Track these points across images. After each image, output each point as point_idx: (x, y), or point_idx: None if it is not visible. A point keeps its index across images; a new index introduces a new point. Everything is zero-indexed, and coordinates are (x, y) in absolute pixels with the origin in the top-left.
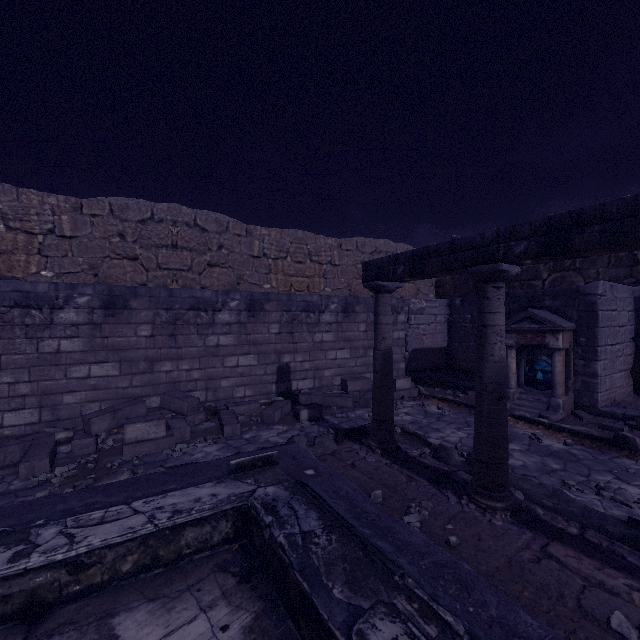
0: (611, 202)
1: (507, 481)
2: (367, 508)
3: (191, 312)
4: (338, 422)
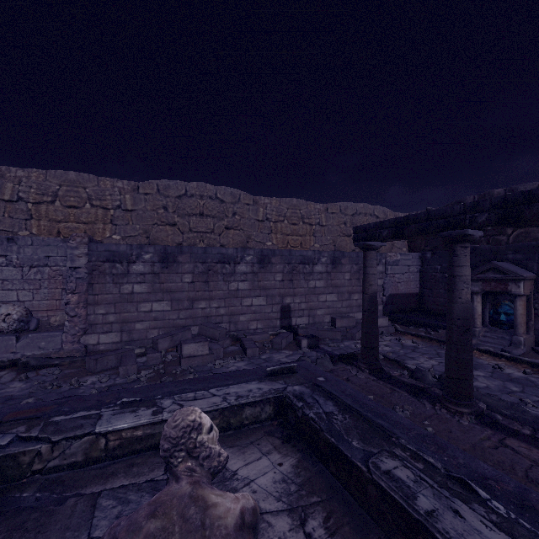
0: None
1: (472, 393)
2: (366, 402)
3: (219, 264)
4: (331, 350)
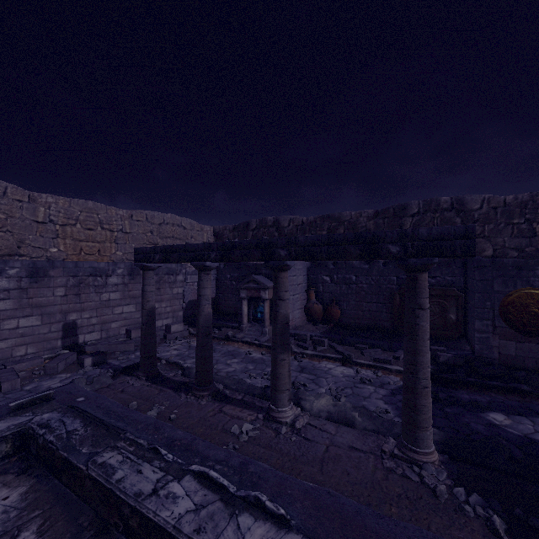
0: (243, 241)
1: (211, 379)
2: (117, 410)
3: None
4: (119, 363)
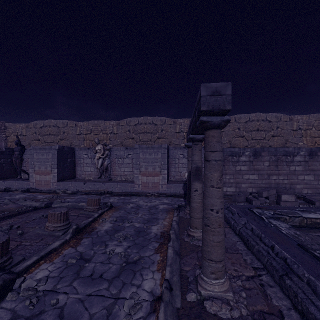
0: None
1: None
2: None
3: (283, 157)
4: None
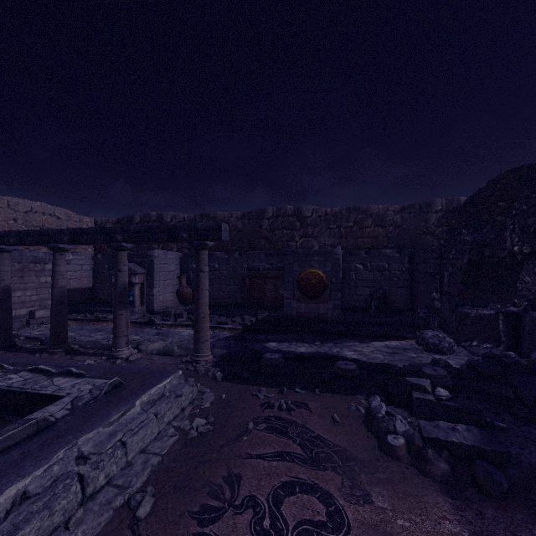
0: (90, 228)
1: (66, 340)
2: None
3: None
4: None
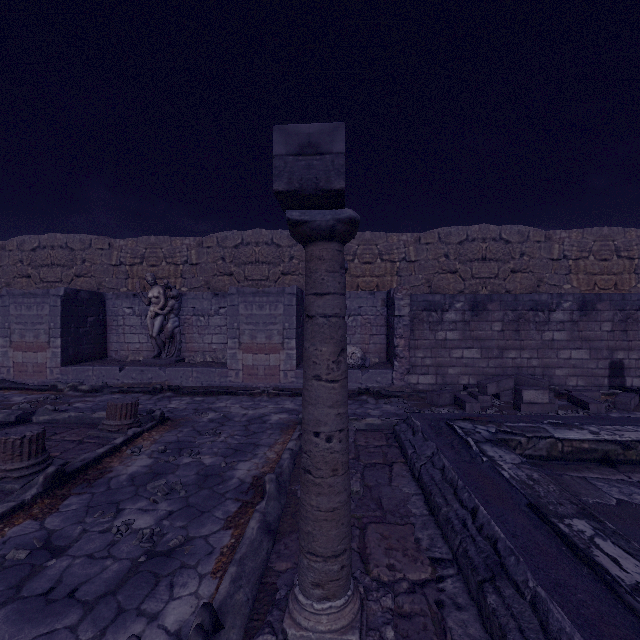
0: None
1: None
2: None
3: (530, 312)
4: None
